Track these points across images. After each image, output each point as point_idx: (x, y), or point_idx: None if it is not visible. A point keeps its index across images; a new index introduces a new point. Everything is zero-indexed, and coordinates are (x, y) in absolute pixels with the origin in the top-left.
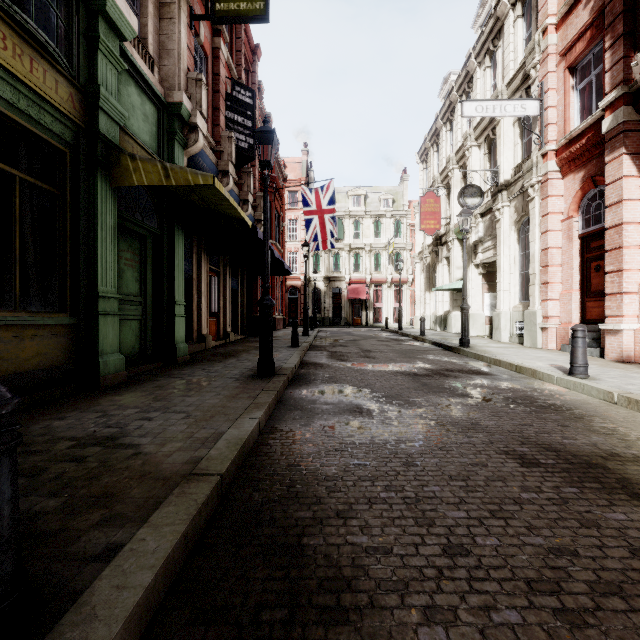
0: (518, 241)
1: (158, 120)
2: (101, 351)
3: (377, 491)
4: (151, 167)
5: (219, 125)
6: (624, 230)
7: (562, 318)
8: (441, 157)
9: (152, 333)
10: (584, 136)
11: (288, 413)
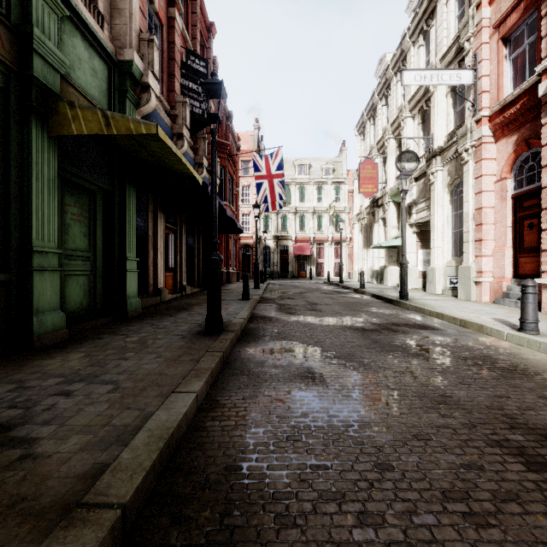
0: (451, 202)
1: (108, 77)
2: (36, 309)
3: (348, 525)
4: (91, 115)
5: (174, 90)
6: None
7: (495, 273)
8: (377, 129)
9: (103, 288)
10: (518, 101)
11: (233, 379)
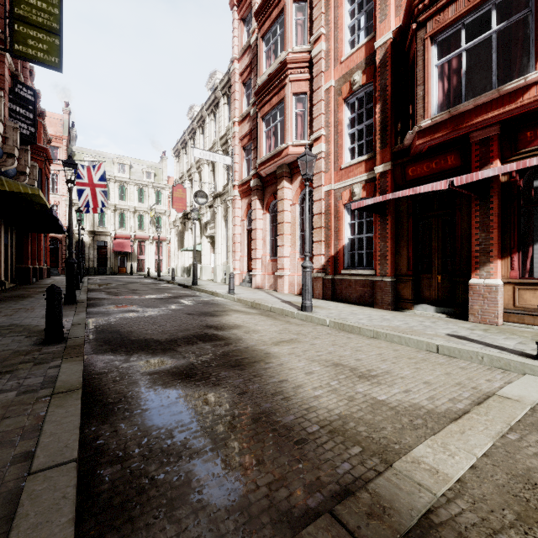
0: (226, 226)
1: None
2: None
3: (141, 323)
4: None
5: (4, 116)
6: (257, 232)
7: (241, 269)
8: (188, 160)
9: None
10: (247, 184)
11: (96, 315)
